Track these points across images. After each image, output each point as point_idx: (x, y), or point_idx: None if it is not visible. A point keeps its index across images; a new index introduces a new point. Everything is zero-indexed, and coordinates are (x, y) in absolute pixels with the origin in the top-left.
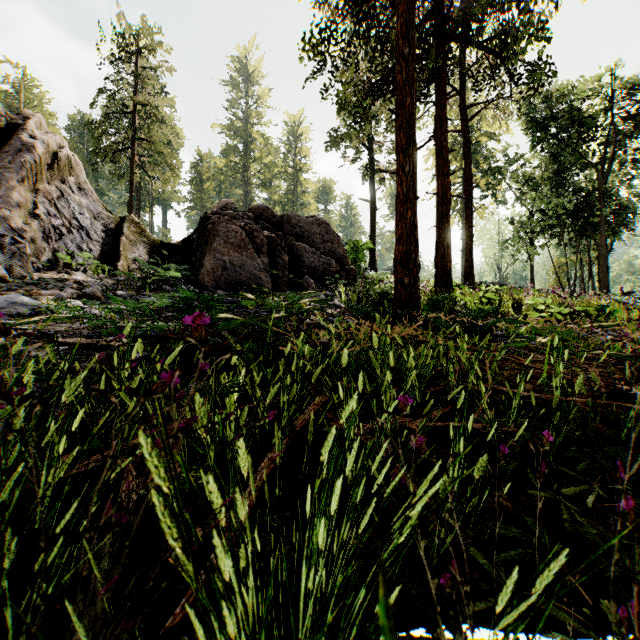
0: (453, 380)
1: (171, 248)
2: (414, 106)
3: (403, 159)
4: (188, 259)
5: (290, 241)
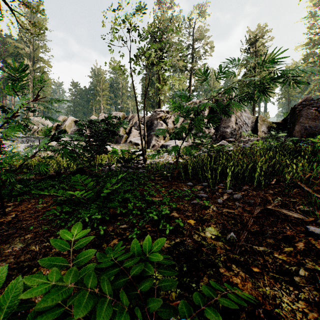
0: None
1: (276, 124)
2: None
3: None
4: (285, 127)
5: None
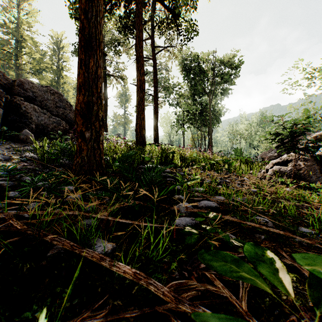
0: None
1: None
2: None
3: (85, 3)
4: None
5: (18, 100)
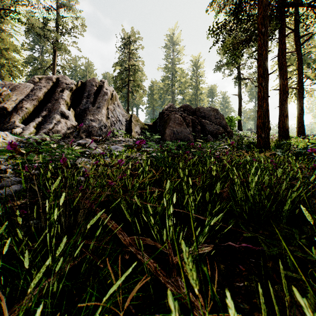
0: (287, 172)
1: (148, 126)
2: (267, 54)
3: (261, 80)
4: (155, 130)
5: (200, 120)
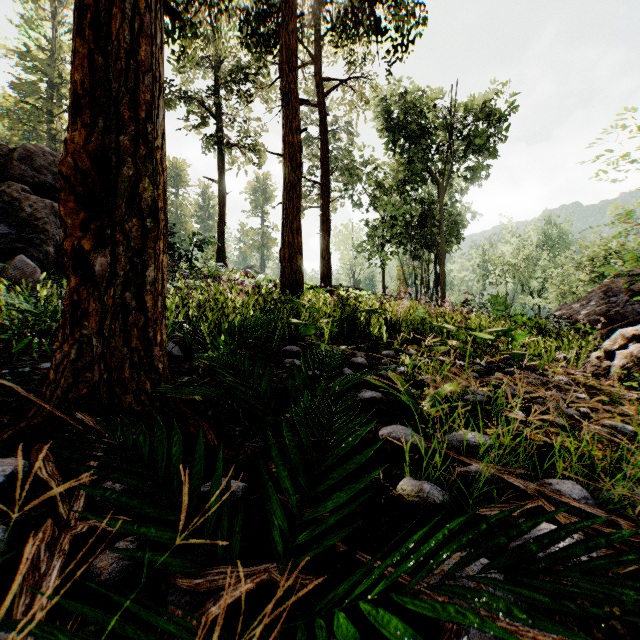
0: None
1: None
2: None
3: None
4: None
5: (16, 191)
